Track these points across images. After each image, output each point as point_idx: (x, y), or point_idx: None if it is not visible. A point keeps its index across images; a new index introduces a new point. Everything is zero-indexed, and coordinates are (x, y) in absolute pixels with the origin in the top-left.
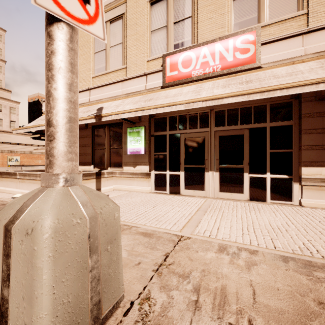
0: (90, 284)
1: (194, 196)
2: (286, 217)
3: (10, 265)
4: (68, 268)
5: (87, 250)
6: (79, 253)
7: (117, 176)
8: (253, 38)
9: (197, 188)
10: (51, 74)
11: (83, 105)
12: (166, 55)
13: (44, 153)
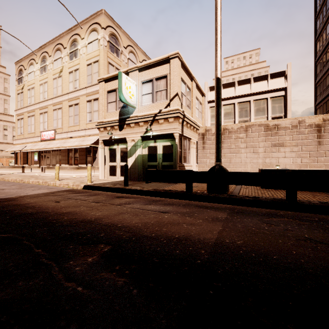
0: None
1: None
2: None
3: None
4: None
5: None
6: None
7: (33, 168)
8: (54, 132)
9: None
10: None
11: (24, 144)
12: (41, 132)
13: None
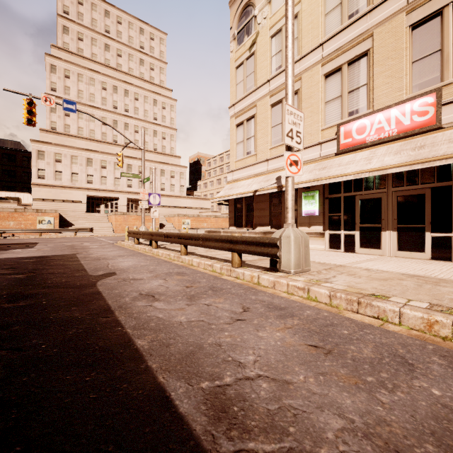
0: (301, 256)
1: (369, 254)
2: (450, 267)
3: (282, 246)
4: (297, 248)
5: (300, 246)
6: (299, 245)
7: None
8: (432, 100)
9: (373, 247)
10: (288, 193)
11: (262, 175)
12: (340, 124)
13: (208, 216)
